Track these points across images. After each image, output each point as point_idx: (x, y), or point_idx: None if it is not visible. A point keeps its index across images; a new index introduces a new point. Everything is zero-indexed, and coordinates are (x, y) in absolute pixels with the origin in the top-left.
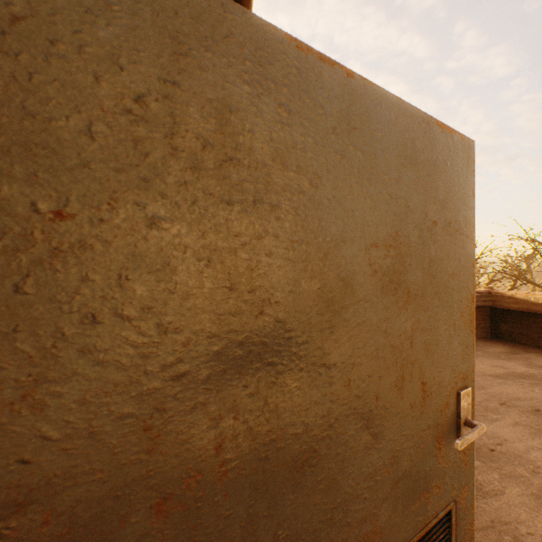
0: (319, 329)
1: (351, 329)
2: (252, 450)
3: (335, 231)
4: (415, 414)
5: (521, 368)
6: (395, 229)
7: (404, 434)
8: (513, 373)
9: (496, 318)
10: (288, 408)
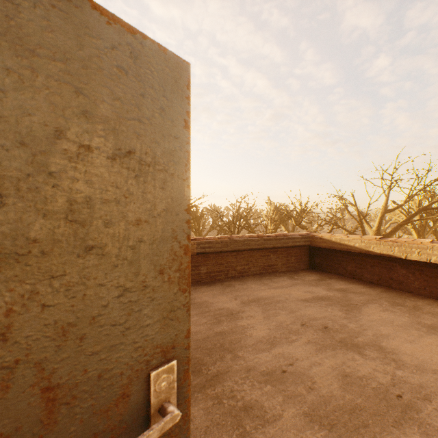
0: None
1: None
2: None
3: None
4: None
5: (323, 292)
6: None
7: None
8: (317, 296)
9: (313, 254)
10: None
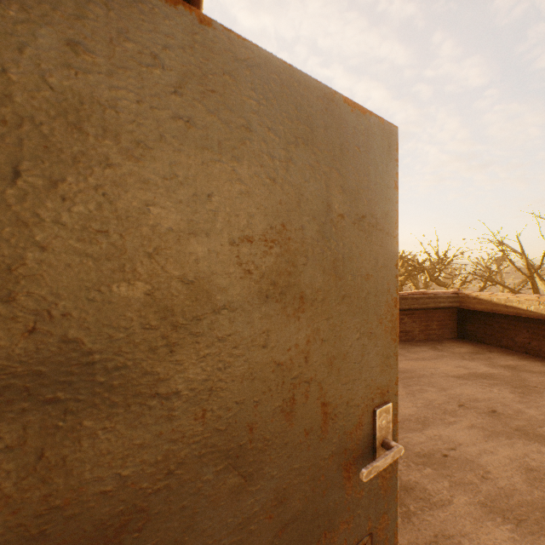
0: (150, 349)
1: (207, 345)
2: (13, 528)
3: (179, 220)
4: (312, 442)
5: (483, 368)
6: (282, 222)
7: (295, 468)
8: (475, 373)
9: (463, 319)
10: (88, 459)
